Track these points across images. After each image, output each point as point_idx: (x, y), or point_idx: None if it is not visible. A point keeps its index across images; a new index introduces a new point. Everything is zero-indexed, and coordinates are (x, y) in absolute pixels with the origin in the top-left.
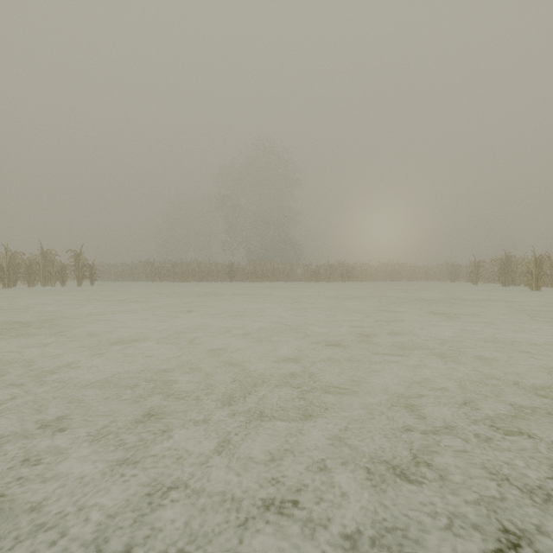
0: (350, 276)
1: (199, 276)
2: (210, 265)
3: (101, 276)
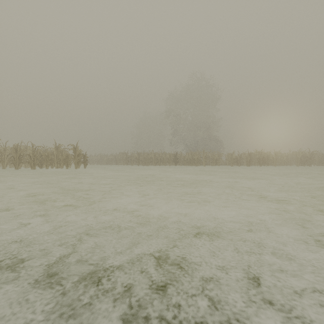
0: (266, 162)
1: (154, 162)
2: (162, 154)
3: (99, 162)
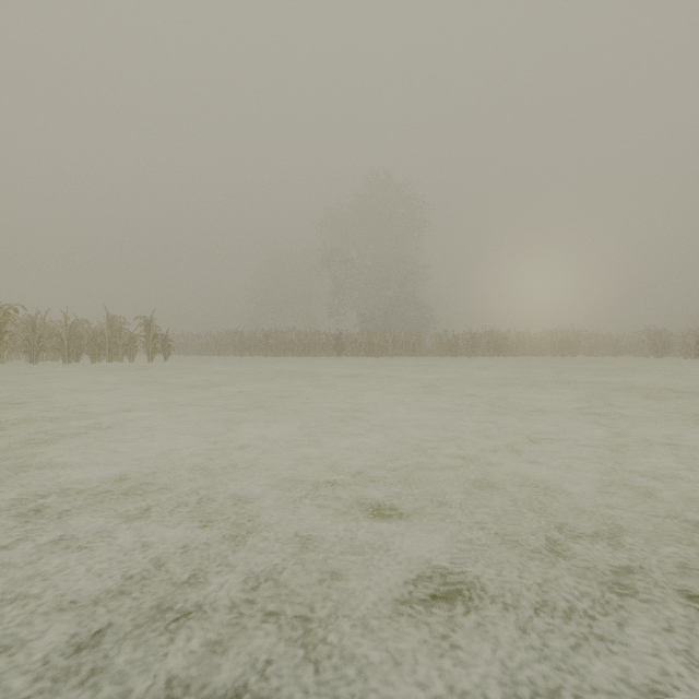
0: (501, 350)
1: (297, 350)
2: (312, 335)
3: (182, 350)
